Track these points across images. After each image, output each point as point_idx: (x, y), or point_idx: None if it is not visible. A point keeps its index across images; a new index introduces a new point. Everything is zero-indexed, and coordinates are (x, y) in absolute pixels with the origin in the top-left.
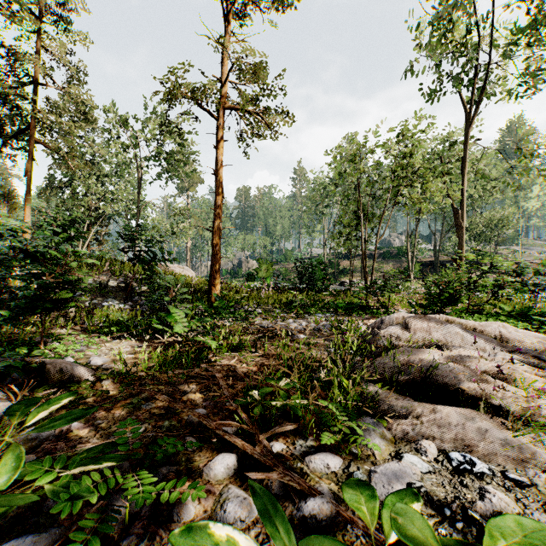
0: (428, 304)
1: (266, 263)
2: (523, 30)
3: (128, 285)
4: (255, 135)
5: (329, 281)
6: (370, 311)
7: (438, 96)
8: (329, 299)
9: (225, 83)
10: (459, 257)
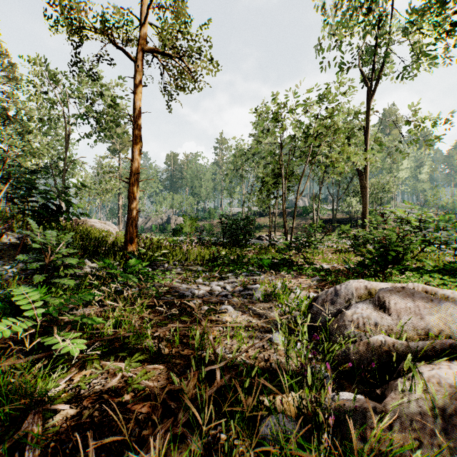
0: (370, 263)
1: (191, 219)
2: (421, 11)
3: (25, 242)
4: (178, 89)
5: (250, 235)
6: (297, 268)
7: (347, 68)
8: (252, 254)
9: (143, 23)
10: (364, 214)
